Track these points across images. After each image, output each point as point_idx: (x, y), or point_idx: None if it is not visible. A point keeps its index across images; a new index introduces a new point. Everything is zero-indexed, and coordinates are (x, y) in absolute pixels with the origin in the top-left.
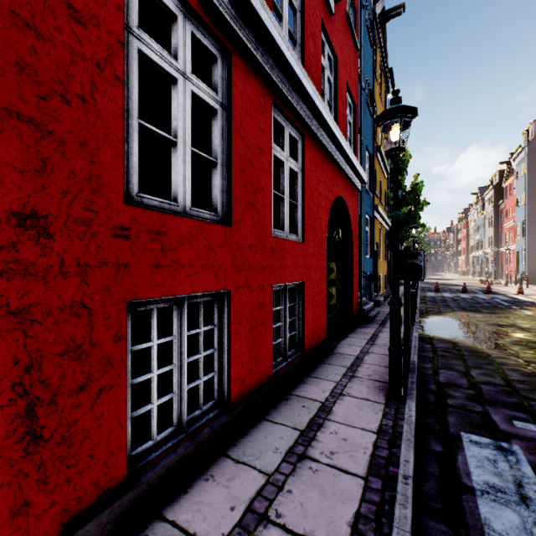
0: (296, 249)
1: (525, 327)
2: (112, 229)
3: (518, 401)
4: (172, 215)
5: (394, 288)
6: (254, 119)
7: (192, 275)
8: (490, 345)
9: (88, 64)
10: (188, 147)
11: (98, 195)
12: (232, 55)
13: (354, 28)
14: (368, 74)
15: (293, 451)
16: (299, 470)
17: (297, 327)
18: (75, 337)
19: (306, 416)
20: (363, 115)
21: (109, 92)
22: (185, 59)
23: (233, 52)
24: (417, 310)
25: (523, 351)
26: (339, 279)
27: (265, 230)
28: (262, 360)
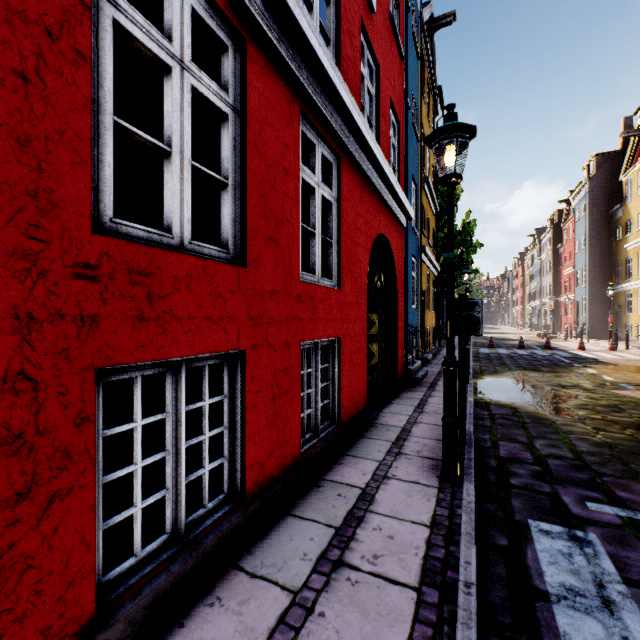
0: (329, 297)
1: (590, 388)
2: (72, 266)
3: (590, 477)
4: (164, 250)
5: (448, 345)
6: (276, 130)
7: (192, 330)
8: (554, 410)
9: (32, 29)
10: (186, 160)
11: (49, 218)
12: (247, 45)
13: (399, 34)
14: (414, 91)
15: (326, 557)
16: (334, 583)
17: (331, 394)
18: (11, 423)
19: (342, 508)
20: (409, 139)
21: (66, 72)
22: (183, 41)
23: (248, 41)
24: (470, 369)
25: (590, 416)
26: (381, 333)
27: (291, 273)
28: (287, 438)
